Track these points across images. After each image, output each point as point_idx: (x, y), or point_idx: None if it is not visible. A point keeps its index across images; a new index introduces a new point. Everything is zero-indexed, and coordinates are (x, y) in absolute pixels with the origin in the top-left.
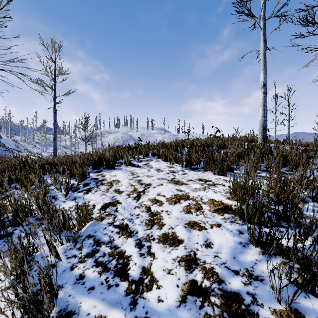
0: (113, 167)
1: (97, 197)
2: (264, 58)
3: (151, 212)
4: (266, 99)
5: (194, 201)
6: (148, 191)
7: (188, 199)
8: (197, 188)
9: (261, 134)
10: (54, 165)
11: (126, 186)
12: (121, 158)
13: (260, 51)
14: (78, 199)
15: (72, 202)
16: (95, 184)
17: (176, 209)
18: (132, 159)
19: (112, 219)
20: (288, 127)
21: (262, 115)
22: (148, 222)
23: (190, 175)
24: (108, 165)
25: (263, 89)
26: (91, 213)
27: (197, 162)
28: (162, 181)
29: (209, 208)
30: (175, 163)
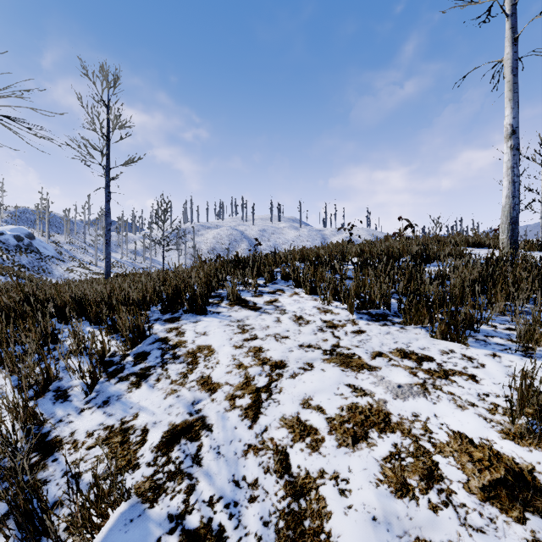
0: (203, 308)
1: (156, 399)
2: (512, 76)
3: (290, 478)
4: (517, 161)
5: (406, 438)
6: (280, 387)
7: (389, 428)
8: (403, 385)
9: (507, 233)
10: (86, 304)
11: (228, 366)
12: (222, 285)
13: (504, 63)
14: (113, 406)
15: (98, 414)
16: (160, 356)
17: (362, 470)
18: (243, 287)
19: (181, 497)
20: (541, 215)
21: (509, 194)
22: (284, 526)
23: (374, 337)
24: (193, 304)
25: (511, 139)
26: (133, 462)
27: (381, 299)
28: (311, 355)
29: (465, 476)
30: (332, 301)
